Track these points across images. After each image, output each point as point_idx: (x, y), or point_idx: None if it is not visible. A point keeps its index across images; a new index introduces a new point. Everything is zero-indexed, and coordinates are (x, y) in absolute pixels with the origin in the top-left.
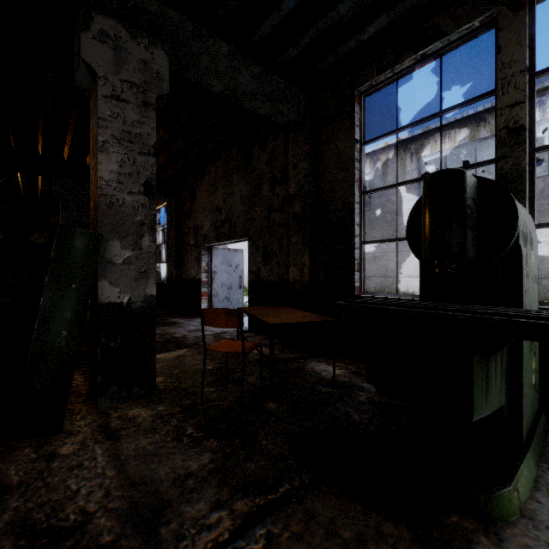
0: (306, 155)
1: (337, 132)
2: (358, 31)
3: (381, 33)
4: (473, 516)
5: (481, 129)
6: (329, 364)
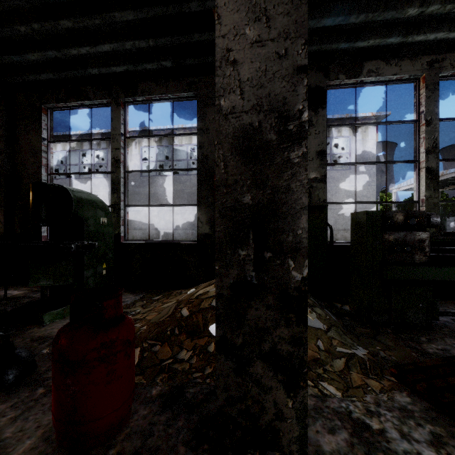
0: (1, 138)
1: (29, 128)
2: (34, 73)
3: (56, 78)
4: (38, 324)
5: (174, 139)
6: (17, 289)
